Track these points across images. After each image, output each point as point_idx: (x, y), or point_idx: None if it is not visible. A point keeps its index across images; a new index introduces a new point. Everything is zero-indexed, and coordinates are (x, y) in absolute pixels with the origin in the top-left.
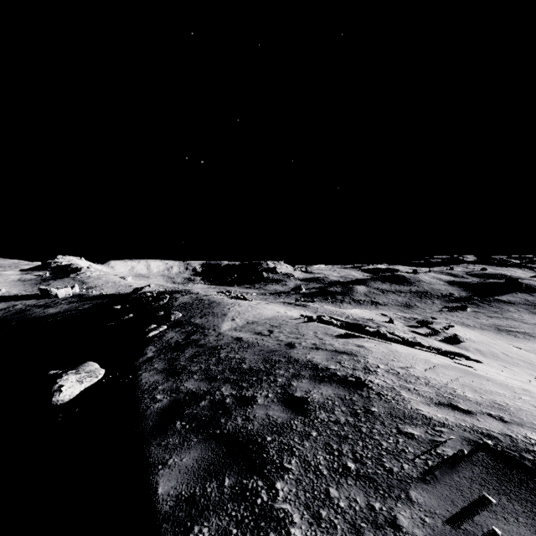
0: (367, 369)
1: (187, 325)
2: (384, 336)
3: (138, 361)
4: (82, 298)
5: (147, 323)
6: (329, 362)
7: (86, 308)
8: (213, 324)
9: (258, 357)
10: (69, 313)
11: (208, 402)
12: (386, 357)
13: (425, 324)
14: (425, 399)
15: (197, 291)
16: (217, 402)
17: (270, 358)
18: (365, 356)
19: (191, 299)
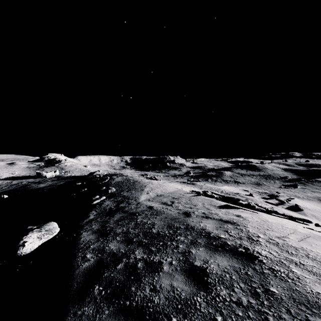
0: (250, 239)
1: (118, 196)
2: (253, 207)
3: (83, 222)
4: (60, 178)
5: (94, 194)
6: (219, 231)
7: (61, 184)
8: (135, 196)
9: (164, 223)
10: (51, 187)
11: (124, 265)
12: (261, 226)
13: (274, 197)
14: (317, 277)
15: (126, 174)
16: (130, 266)
17: (172, 224)
18: (245, 225)
19: (122, 179)
